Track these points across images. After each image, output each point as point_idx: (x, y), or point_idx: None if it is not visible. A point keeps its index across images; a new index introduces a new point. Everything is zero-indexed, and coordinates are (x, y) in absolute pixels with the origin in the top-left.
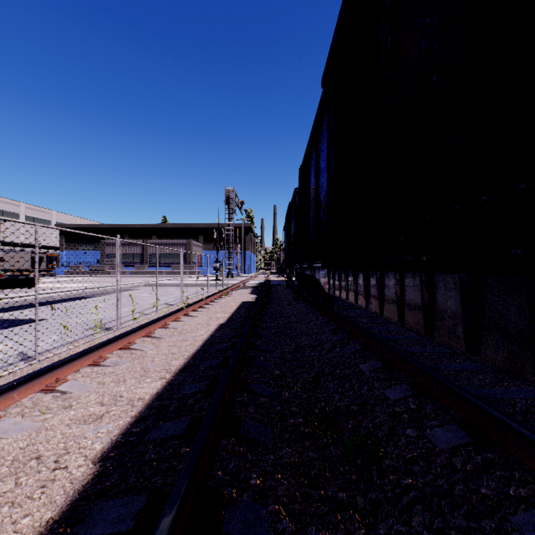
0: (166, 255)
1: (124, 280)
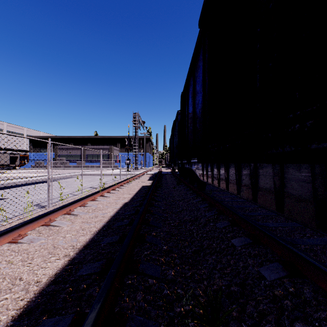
0: (96, 155)
1: (69, 171)
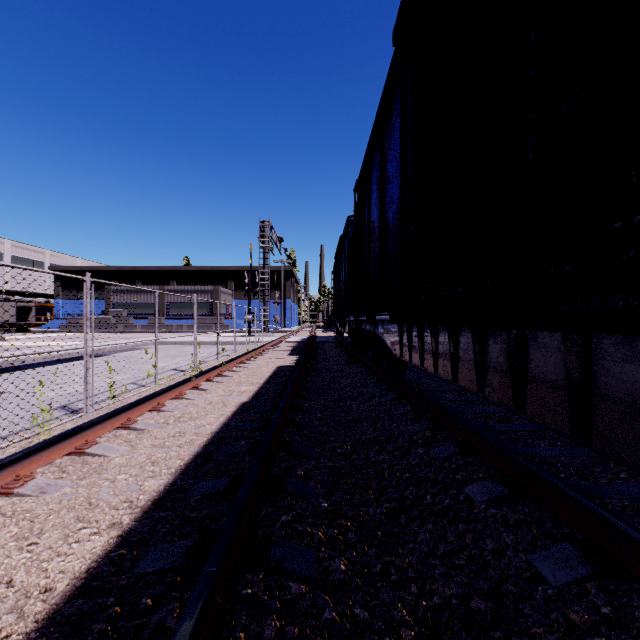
0: (188, 305)
1: (133, 336)
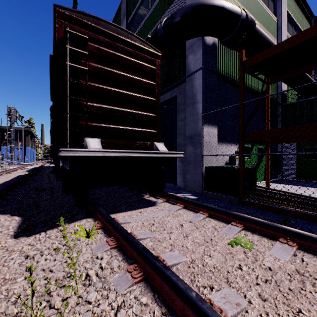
0: None
1: None
